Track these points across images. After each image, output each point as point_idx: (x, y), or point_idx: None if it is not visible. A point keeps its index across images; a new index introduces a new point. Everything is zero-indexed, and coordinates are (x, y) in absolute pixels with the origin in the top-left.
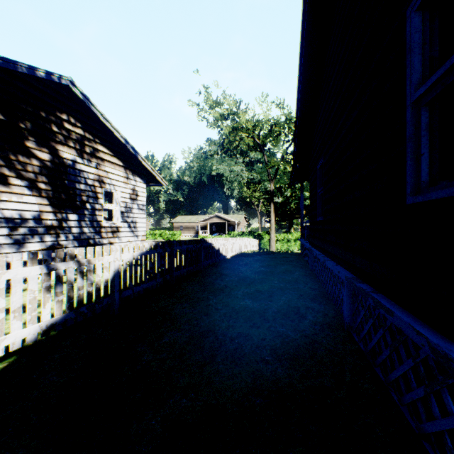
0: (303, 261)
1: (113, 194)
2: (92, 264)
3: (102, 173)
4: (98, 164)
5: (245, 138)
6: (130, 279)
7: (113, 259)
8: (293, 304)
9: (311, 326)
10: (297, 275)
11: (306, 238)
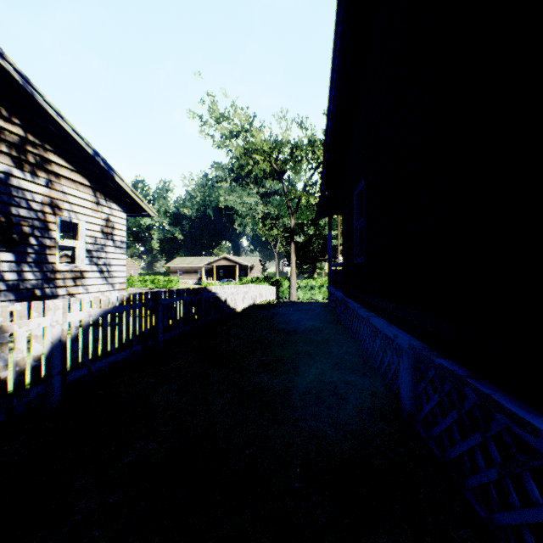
0: (333, 314)
1: (78, 226)
2: (5, 333)
3: (56, 194)
4: (50, 181)
5: (260, 162)
6: (83, 351)
7: (51, 322)
8: (327, 379)
9: (356, 415)
10: (328, 334)
11: (337, 285)
